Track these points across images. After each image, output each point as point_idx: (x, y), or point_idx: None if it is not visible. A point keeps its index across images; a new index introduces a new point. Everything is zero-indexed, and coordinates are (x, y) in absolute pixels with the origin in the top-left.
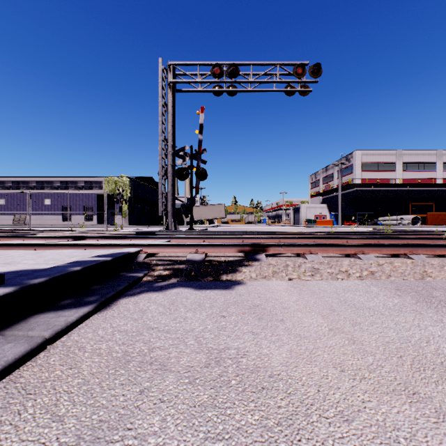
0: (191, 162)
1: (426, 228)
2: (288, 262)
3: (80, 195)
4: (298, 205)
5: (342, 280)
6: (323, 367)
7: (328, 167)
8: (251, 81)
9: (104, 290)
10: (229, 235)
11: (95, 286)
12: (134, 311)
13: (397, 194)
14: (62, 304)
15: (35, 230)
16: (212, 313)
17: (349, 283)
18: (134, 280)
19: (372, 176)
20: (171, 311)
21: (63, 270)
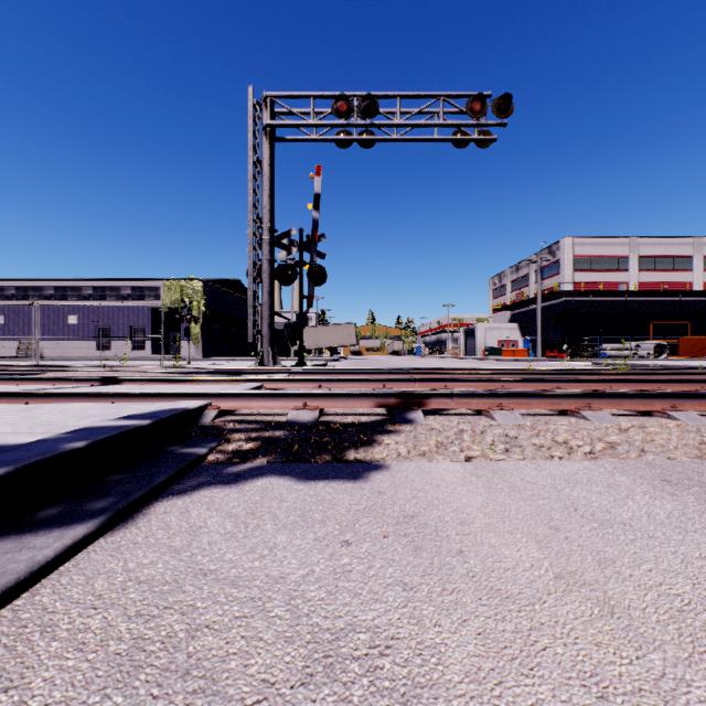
0: (300, 255)
1: (680, 362)
2: (464, 425)
3: (125, 309)
4: (473, 326)
5: (561, 460)
6: (560, 686)
7: (520, 265)
8: (397, 123)
9: (129, 484)
10: (362, 374)
11: (115, 476)
12: (177, 529)
13: (630, 307)
14: (38, 519)
15: (45, 366)
16: (325, 536)
17: (574, 466)
18: (188, 462)
19: (590, 279)
20: (247, 529)
21: (50, 449)
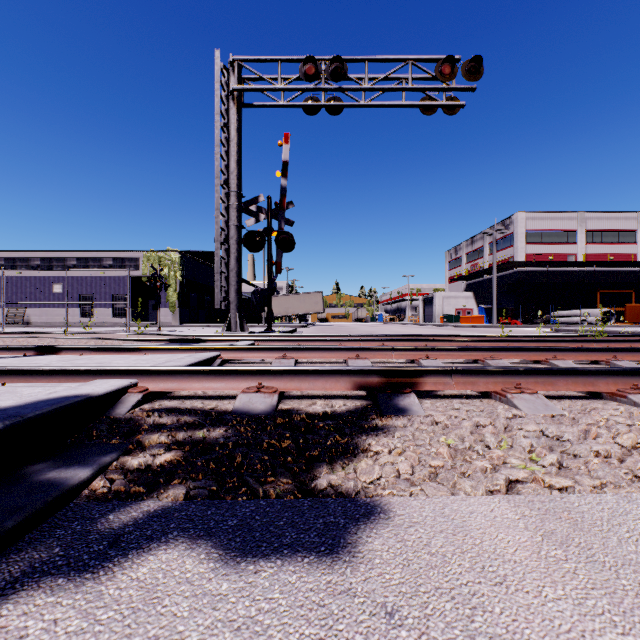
0: (268, 222)
1: (635, 328)
2: (479, 418)
3: (106, 278)
4: (431, 294)
5: None
6: None
7: (475, 238)
8: (366, 87)
9: None
10: (331, 341)
11: None
12: None
13: (579, 277)
14: None
15: (6, 332)
16: None
17: None
18: (32, 510)
19: (541, 251)
20: None
21: None
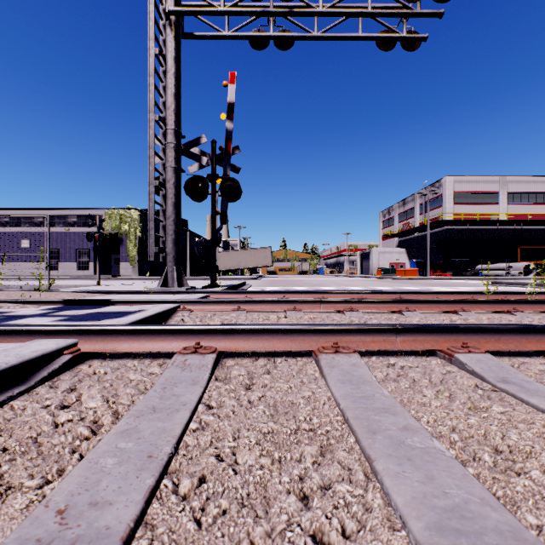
0: (213, 168)
1: None
2: None
3: (71, 234)
4: (368, 250)
5: None
6: None
7: (407, 200)
8: (320, 11)
9: None
10: (282, 303)
11: None
12: None
13: (501, 234)
14: None
15: None
16: None
17: None
18: None
19: (467, 211)
20: None
21: None
